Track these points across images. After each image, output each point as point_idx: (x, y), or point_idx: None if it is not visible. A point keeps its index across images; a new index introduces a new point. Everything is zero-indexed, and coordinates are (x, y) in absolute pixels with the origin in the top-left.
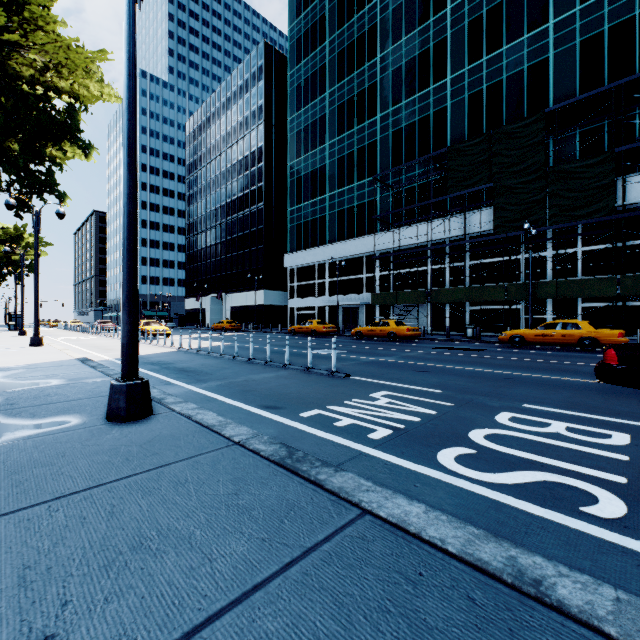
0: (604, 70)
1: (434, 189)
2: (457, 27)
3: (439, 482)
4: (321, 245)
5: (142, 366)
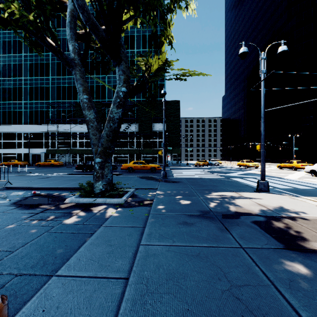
0: None
1: (73, 113)
2: None
3: None
4: (19, 124)
5: None
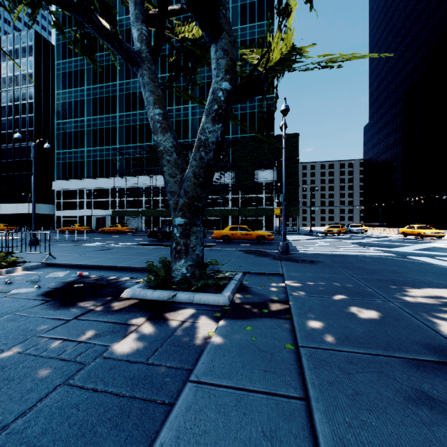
0: None
1: (146, 161)
2: None
3: None
4: (81, 178)
5: None
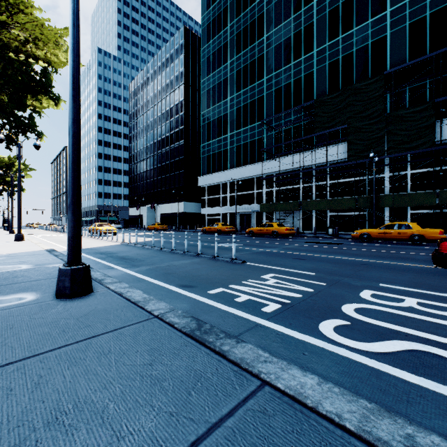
0: (426, 44)
1: (304, 130)
2: (321, 15)
3: (323, 350)
4: (224, 170)
5: (93, 255)
